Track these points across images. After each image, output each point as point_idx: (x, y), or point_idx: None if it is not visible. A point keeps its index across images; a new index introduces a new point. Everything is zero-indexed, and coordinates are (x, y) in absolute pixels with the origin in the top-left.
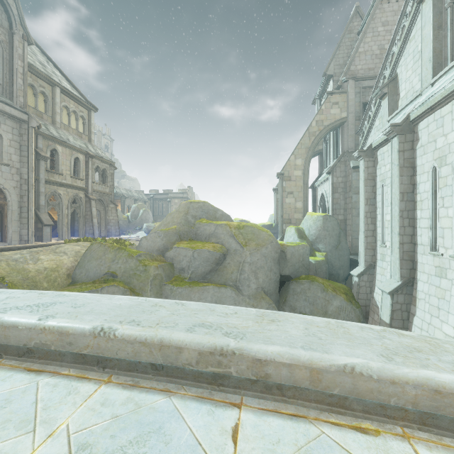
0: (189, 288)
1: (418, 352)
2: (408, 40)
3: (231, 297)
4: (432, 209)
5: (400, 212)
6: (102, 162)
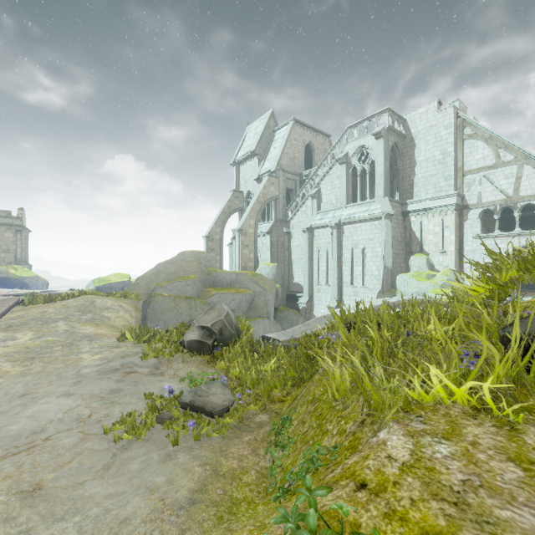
0: (253, 321)
1: None
2: (328, 174)
3: (268, 325)
4: (351, 266)
5: (337, 267)
6: None
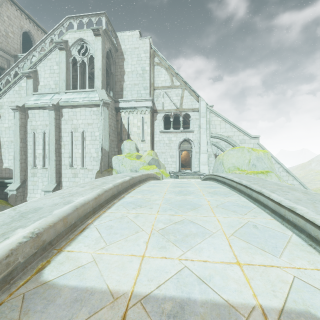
0: None
1: None
2: (47, 58)
3: None
4: (71, 149)
5: (55, 149)
6: None
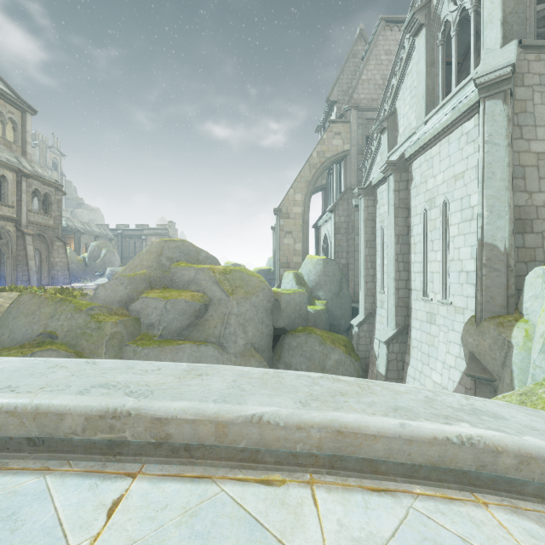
0: (159, 348)
1: (342, 395)
2: (406, 74)
3: (213, 357)
4: (424, 253)
5: (395, 256)
6: (43, 184)
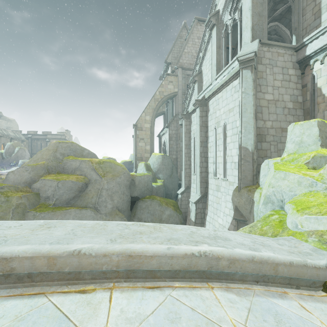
0: (52, 212)
1: (140, 234)
2: (207, 51)
3: (91, 216)
4: (214, 152)
5: (200, 153)
6: None
